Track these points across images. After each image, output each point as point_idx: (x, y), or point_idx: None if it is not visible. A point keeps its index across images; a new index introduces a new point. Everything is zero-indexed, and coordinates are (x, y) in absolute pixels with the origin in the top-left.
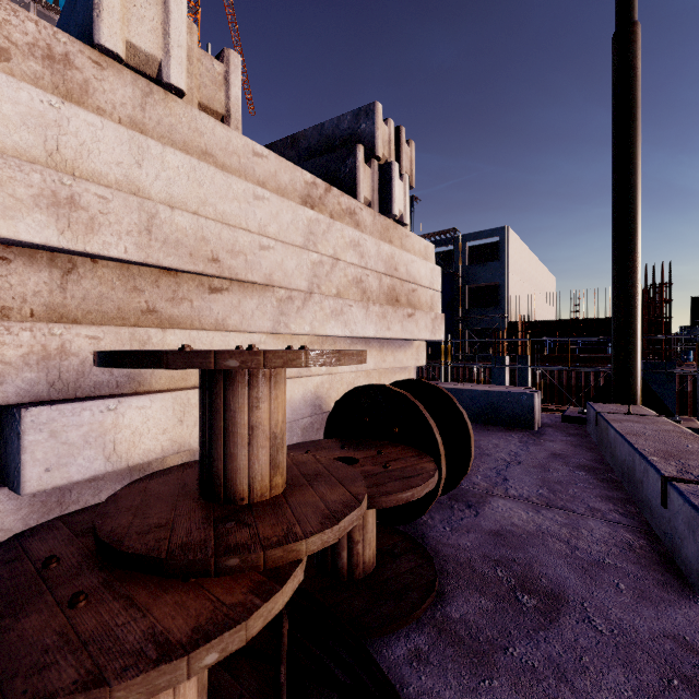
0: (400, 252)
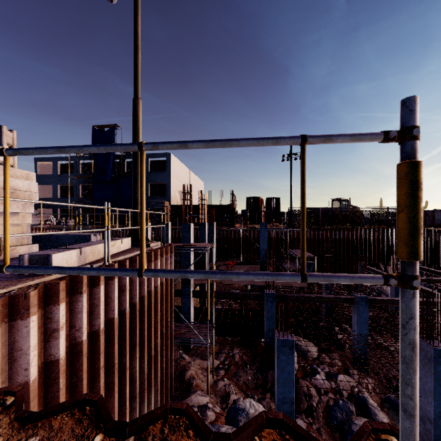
0: (0, 177)
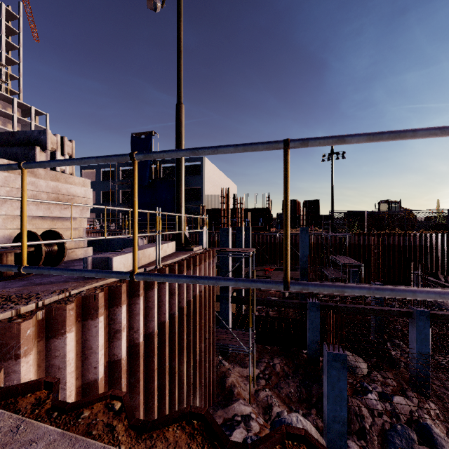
0: (62, 184)
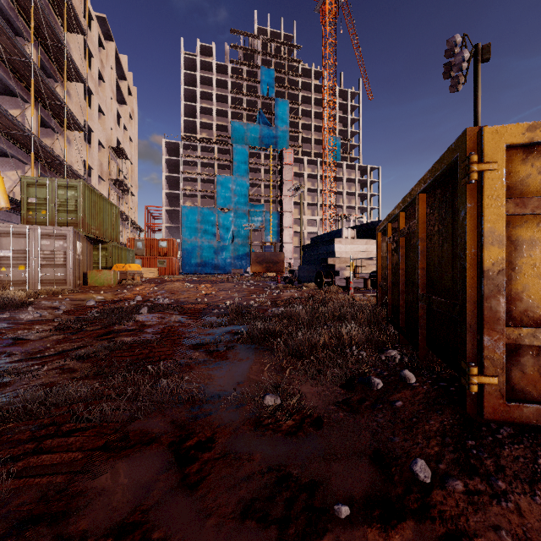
0: None
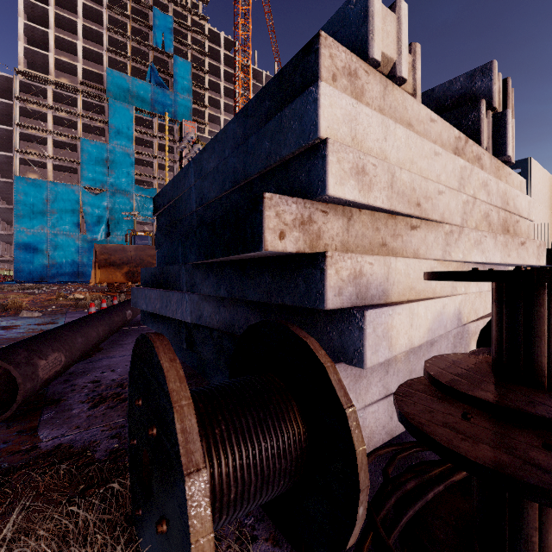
0: (509, 189)
